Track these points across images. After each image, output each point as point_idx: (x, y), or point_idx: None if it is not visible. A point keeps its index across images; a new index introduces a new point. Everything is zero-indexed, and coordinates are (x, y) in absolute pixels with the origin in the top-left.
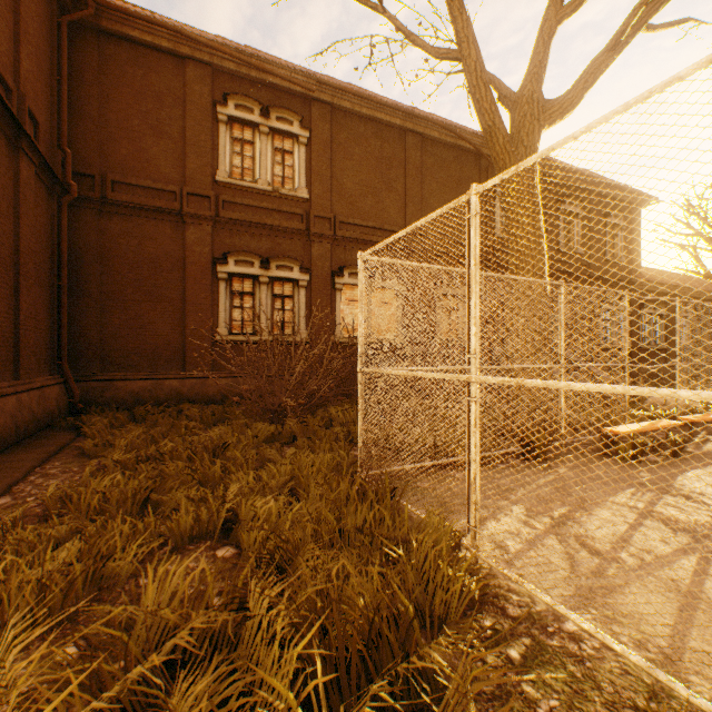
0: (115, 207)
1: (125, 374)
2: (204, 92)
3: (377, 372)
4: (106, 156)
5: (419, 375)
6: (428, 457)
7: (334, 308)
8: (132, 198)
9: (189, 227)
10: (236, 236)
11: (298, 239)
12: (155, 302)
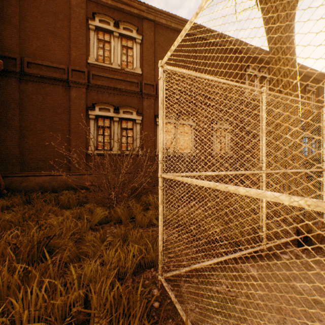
0: (29, 77)
1: (34, 172)
2: (81, 12)
3: (176, 179)
4: (24, 47)
5: (242, 192)
6: (221, 247)
7: (156, 135)
8: (39, 72)
9: (72, 89)
10: (100, 94)
11: (136, 97)
12: (53, 131)
